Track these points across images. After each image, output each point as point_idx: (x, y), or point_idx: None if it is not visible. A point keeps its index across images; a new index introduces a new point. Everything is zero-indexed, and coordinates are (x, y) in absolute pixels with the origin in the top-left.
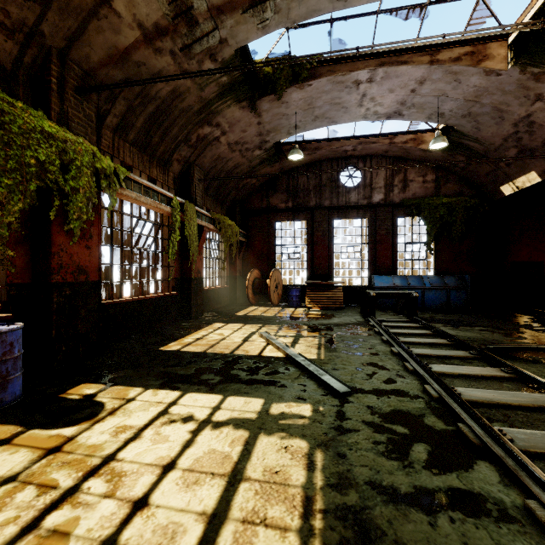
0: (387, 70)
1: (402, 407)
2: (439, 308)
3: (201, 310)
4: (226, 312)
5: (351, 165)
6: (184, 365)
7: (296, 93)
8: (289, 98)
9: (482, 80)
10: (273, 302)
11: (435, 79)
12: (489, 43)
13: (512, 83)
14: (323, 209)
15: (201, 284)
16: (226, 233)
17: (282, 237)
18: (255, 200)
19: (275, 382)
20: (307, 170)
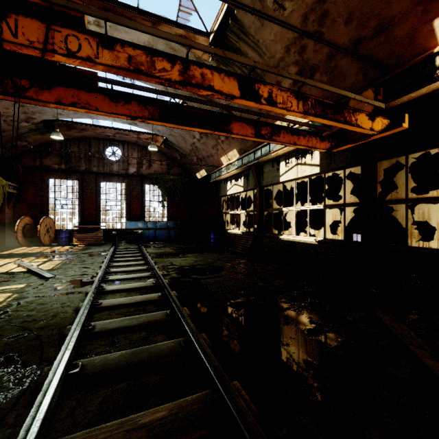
0: None
1: (78, 278)
2: (164, 240)
3: None
4: None
5: (114, 145)
6: None
7: None
8: None
9: None
10: (44, 243)
11: None
12: None
13: None
14: (91, 174)
15: None
16: None
17: (55, 191)
18: (27, 159)
19: (9, 280)
20: (79, 143)
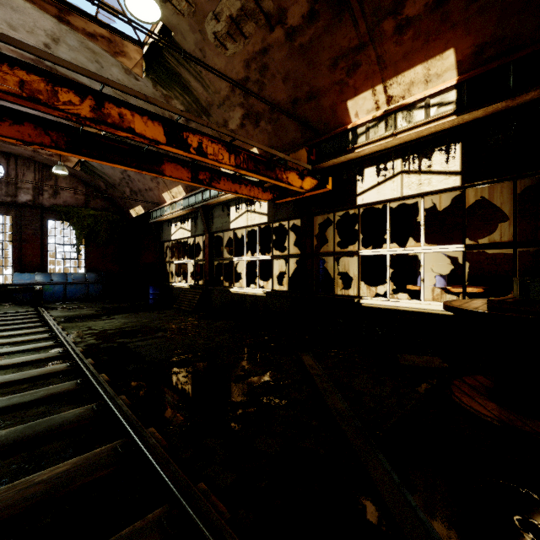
0: None
1: None
2: (80, 299)
3: None
4: None
5: None
6: None
7: None
8: None
9: None
10: None
11: None
12: None
13: None
14: None
15: None
16: None
17: None
18: None
19: None
20: None
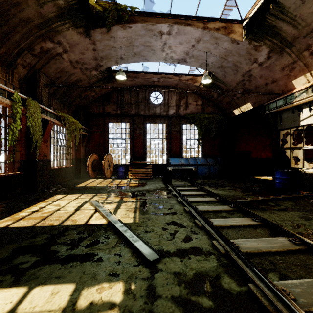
0: (179, 28)
1: (201, 268)
2: (205, 176)
3: (47, 184)
4: (70, 185)
5: (156, 91)
6: (1, 246)
7: (121, 31)
8: (115, 34)
9: (229, 45)
10: (107, 176)
11: (205, 40)
12: (233, 24)
13: (244, 49)
14: (140, 116)
15: (47, 165)
16: (70, 128)
17: (113, 133)
18: (94, 107)
19: (92, 256)
20: (130, 91)
